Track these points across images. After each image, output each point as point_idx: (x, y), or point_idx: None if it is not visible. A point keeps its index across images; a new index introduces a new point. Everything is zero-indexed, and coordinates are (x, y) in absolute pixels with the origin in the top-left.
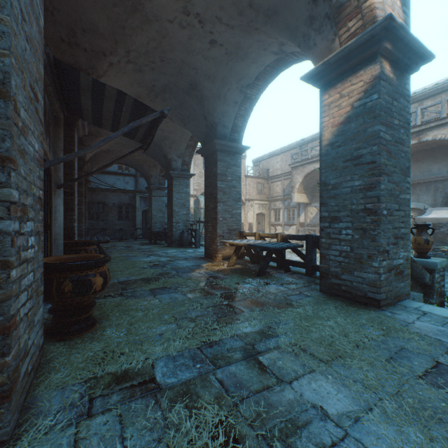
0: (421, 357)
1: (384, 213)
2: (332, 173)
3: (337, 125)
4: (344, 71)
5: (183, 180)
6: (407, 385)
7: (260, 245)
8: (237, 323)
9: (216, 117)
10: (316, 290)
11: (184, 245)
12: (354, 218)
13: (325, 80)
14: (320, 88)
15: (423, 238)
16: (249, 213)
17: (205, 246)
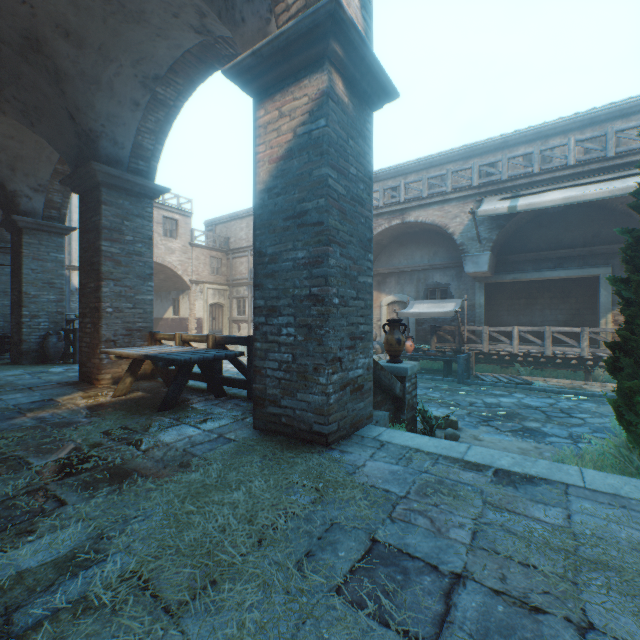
0: (354, 536)
1: (336, 302)
2: (270, 236)
3: (277, 161)
4: (284, 75)
5: (48, 236)
6: (312, 621)
7: (164, 356)
8: (23, 543)
9: (96, 121)
10: (250, 426)
11: (50, 359)
12: (298, 309)
13: (259, 83)
14: (254, 97)
15: (396, 337)
16: (198, 302)
17: (80, 361)
